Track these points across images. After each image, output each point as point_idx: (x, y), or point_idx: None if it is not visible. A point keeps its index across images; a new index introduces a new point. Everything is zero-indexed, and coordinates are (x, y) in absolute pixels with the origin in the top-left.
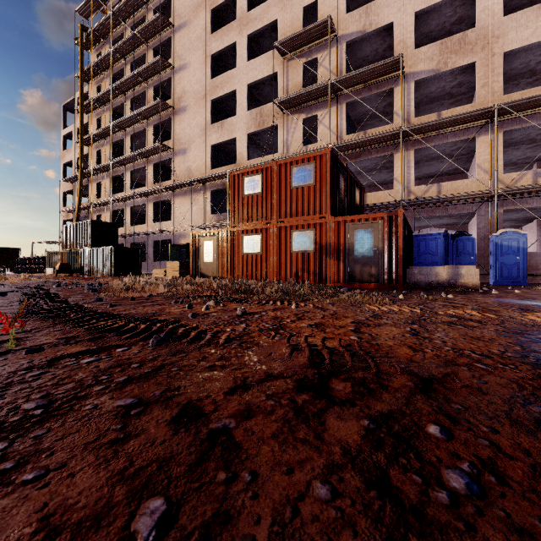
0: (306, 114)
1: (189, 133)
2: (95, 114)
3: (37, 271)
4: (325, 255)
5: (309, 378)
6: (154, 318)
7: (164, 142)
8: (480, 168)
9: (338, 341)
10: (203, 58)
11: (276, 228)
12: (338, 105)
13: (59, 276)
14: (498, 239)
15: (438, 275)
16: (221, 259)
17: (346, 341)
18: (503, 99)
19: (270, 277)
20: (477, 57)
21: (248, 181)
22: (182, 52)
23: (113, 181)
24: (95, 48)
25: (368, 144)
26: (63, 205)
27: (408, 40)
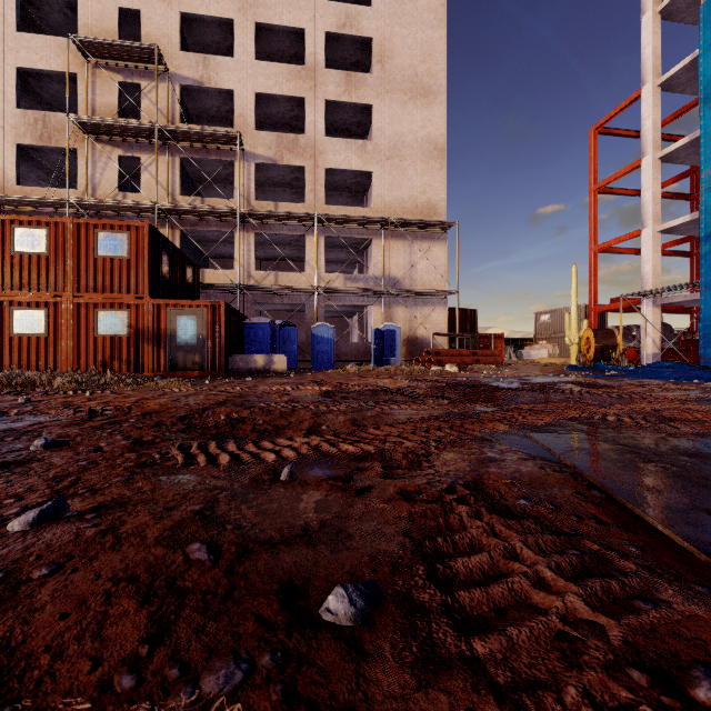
0: (124, 151)
1: None
2: None
3: None
4: (142, 341)
5: (84, 418)
6: None
7: None
8: (309, 265)
9: (114, 407)
10: None
11: (73, 304)
12: (170, 156)
13: None
14: (315, 331)
15: (256, 363)
16: None
17: (121, 407)
18: (325, 208)
19: (63, 367)
20: (306, 163)
21: (23, 233)
22: None
23: None
24: None
25: (206, 214)
26: None
27: (249, 117)
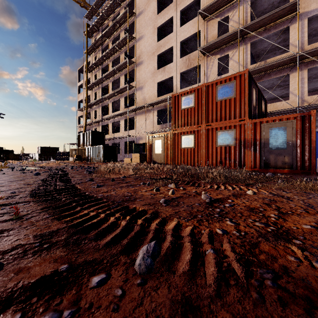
0: (220, 55)
1: (144, 76)
2: (93, 72)
3: (65, 159)
4: (243, 148)
5: None
6: (132, 207)
7: (130, 84)
8: None
9: None
10: (152, 30)
11: (205, 130)
12: (244, 45)
13: (75, 162)
14: None
15: None
16: (166, 151)
17: None
18: None
19: (201, 164)
20: None
21: (185, 99)
22: (140, 29)
23: (103, 109)
24: (93, 36)
25: (269, 69)
26: (78, 124)
27: None
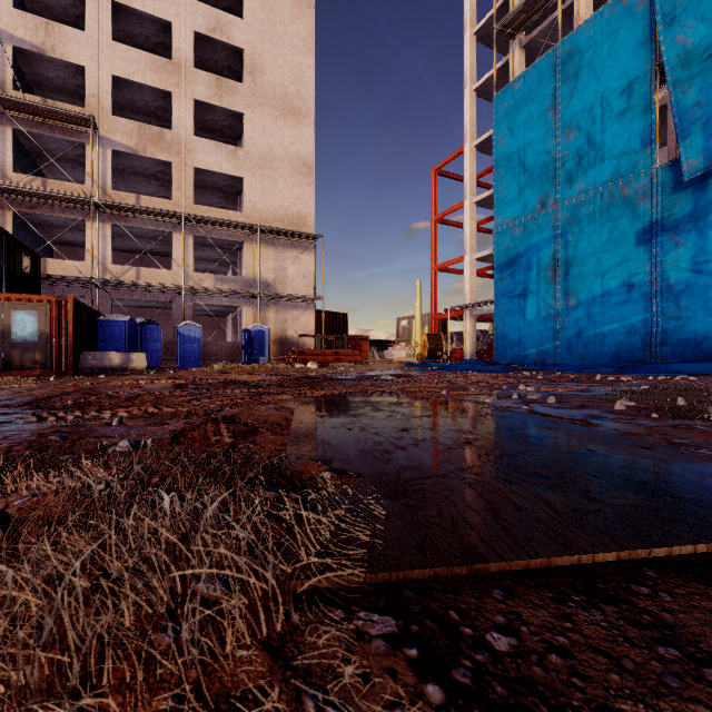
0: None
1: None
2: None
3: None
4: None
5: None
6: None
7: None
8: (176, 262)
9: None
10: None
11: None
12: None
13: None
14: (182, 330)
15: (112, 361)
16: None
17: None
18: (194, 207)
19: None
20: (173, 159)
21: None
22: None
23: None
24: None
25: (50, 198)
26: None
27: (105, 100)
